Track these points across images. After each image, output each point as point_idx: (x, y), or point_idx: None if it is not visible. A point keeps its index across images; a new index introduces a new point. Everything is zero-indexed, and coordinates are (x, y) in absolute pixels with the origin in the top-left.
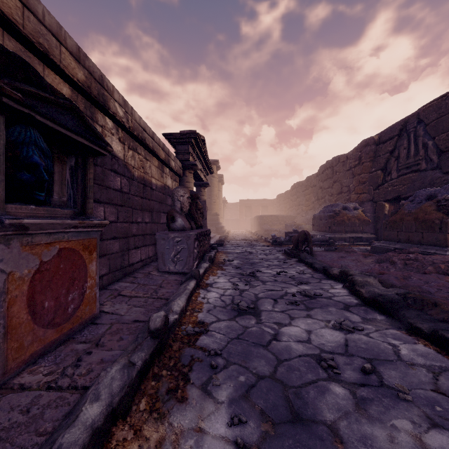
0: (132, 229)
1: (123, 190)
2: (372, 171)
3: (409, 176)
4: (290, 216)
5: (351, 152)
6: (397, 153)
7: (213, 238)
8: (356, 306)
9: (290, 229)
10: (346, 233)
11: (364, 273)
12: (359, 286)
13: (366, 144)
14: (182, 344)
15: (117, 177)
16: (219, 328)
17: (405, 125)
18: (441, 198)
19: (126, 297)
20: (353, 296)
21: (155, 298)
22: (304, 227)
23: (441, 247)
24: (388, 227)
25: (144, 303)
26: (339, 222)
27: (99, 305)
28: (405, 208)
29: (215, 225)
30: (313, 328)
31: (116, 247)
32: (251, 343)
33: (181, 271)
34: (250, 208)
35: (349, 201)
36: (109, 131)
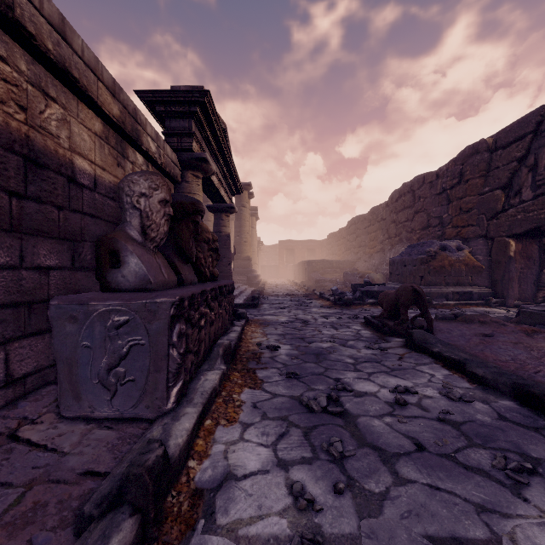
0: None
1: None
2: (484, 192)
3: None
4: (347, 261)
5: (444, 167)
6: (533, 160)
7: (243, 294)
8: None
9: (353, 278)
10: (448, 286)
11: None
12: None
13: (474, 152)
14: None
15: None
16: None
17: None
18: None
19: None
20: None
21: None
22: (374, 277)
23: None
24: None
25: None
26: (436, 269)
27: None
28: None
29: (246, 273)
30: None
31: None
32: None
33: (130, 415)
34: (293, 252)
35: (442, 239)
36: None
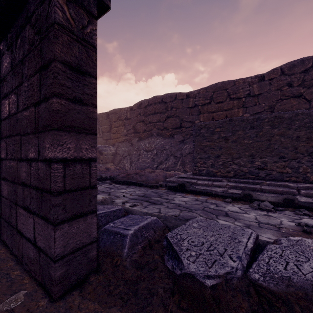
0: None
1: None
2: None
3: None
4: None
5: None
6: None
7: None
8: None
9: None
10: None
11: None
12: None
13: None
14: None
15: None
16: None
17: None
18: (100, 149)
19: None
20: None
21: None
22: None
23: (99, 164)
24: None
25: None
26: None
27: None
28: None
29: None
30: None
31: None
32: None
33: None
34: None
35: None
36: None
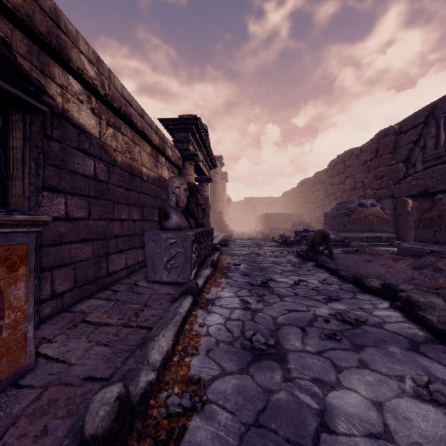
0: (114, 228)
1: (98, 177)
2: (391, 164)
3: (438, 168)
4: (297, 214)
5: (366, 144)
6: (423, 142)
7: (217, 238)
8: (428, 344)
9: (298, 227)
10: (363, 232)
11: (421, 288)
12: (422, 310)
13: (385, 135)
14: (155, 445)
15: (89, 159)
16: (225, 394)
17: (433, 111)
18: None
19: (91, 326)
20: (412, 323)
21: (132, 327)
22: (314, 226)
23: None
24: (421, 226)
25: (114, 337)
26: (355, 220)
27: (34, 349)
28: (445, 202)
29: (218, 223)
30: (381, 396)
31: (87, 252)
32: (283, 441)
33: (175, 281)
34: (255, 206)
35: (364, 198)
36: (75, 96)
